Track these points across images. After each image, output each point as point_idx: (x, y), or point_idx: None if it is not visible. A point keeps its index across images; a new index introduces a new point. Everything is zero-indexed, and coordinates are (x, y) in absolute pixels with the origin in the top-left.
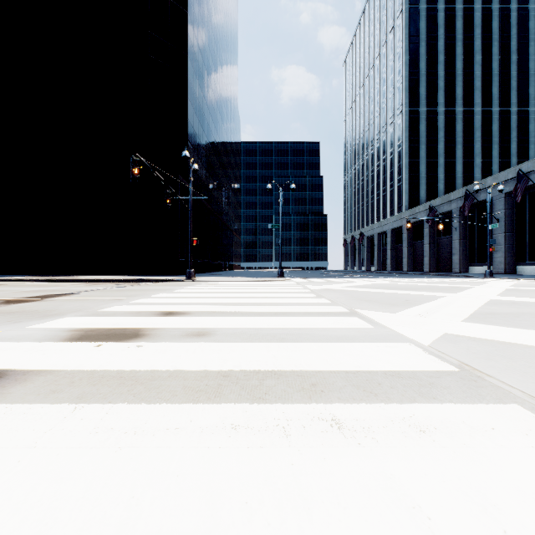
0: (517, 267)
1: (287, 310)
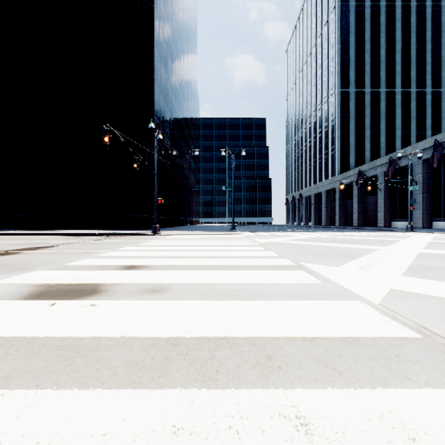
0: (432, 223)
1: (239, 263)
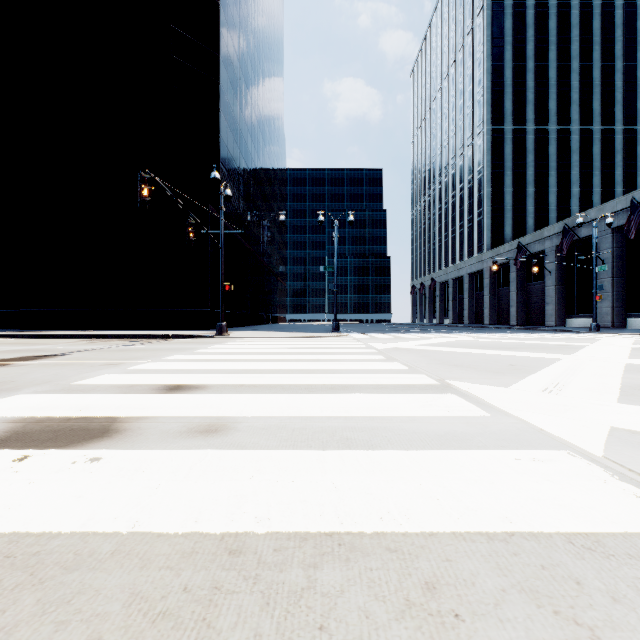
0: (627, 320)
1: (348, 382)
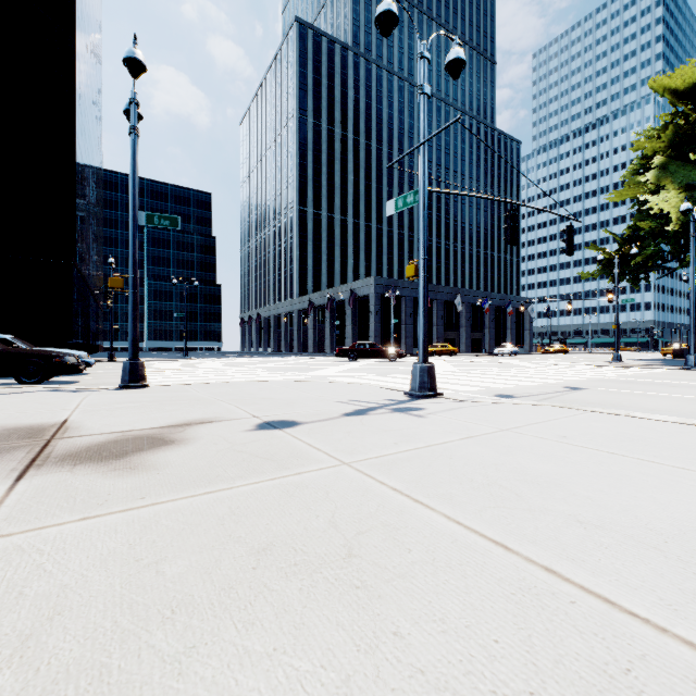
0: None
1: (216, 366)
